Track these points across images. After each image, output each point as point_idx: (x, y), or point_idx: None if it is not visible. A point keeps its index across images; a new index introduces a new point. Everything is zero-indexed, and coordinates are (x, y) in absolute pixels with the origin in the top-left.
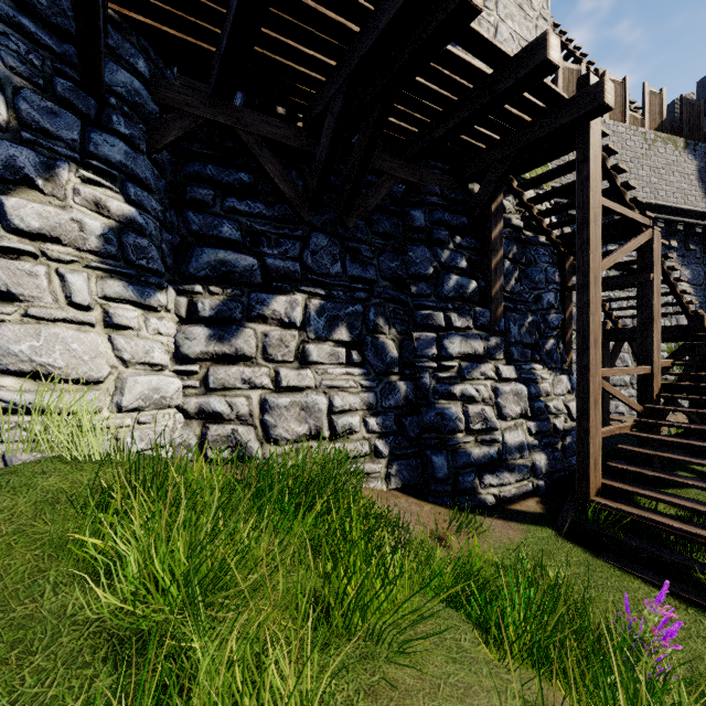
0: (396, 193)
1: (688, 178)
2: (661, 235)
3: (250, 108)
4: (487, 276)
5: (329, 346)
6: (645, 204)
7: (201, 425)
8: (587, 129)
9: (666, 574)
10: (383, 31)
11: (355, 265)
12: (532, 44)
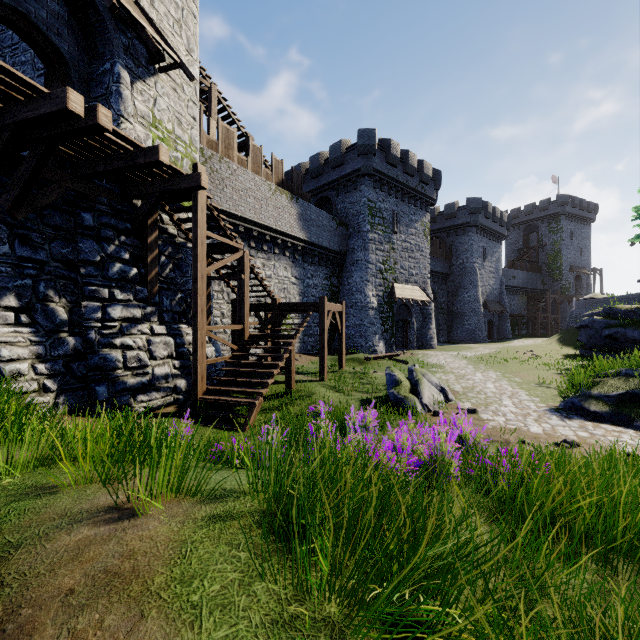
0: (69, 196)
1: (294, 217)
2: (281, 248)
3: None
4: (146, 266)
5: None
6: (271, 228)
7: None
8: (197, 194)
9: (225, 423)
10: (42, 115)
11: (25, 248)
12: (153, 148)
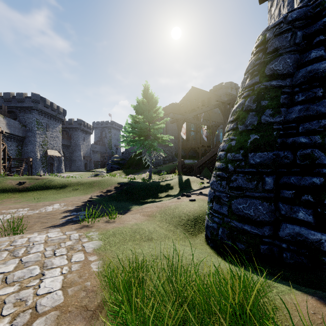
0: None
1: (5, 124)
2: None
3: None
4: None
5: None
6: None
7: None
8: (0, 134)
9: None
10: None
11: None
12: None
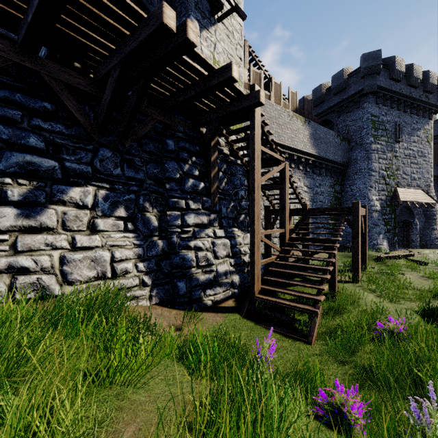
0: (158, 128)
1: (306, 137)
2: (296, 163)
3: (53, 58)
4: (209, 180)
5: (112, 220)
6: (289, 147)
7: (10, 277)
8: (254, 112)
9: (284, 326)
10: (143, 41)
11: (131, 170)
12: (225, 66)
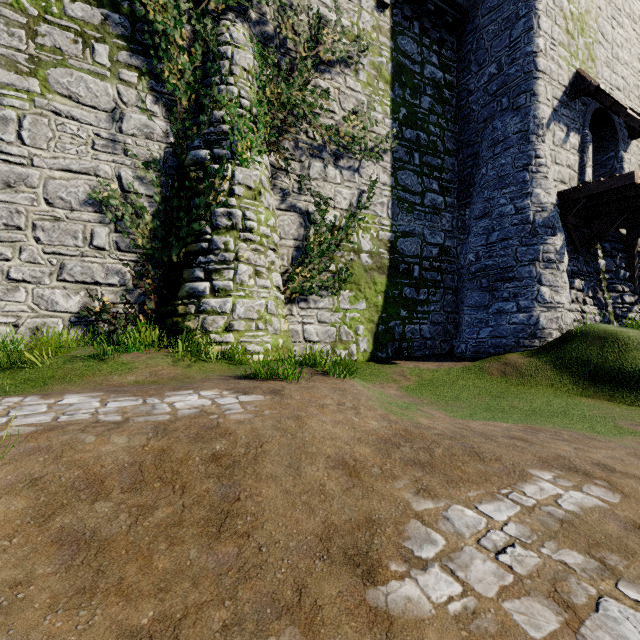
0: None
1: None
2: None
3: None
4: (631, 270)
5: (588, 298)
6: None
7: None
8: None
9: None
10: None
11: (588, 267)
12: None
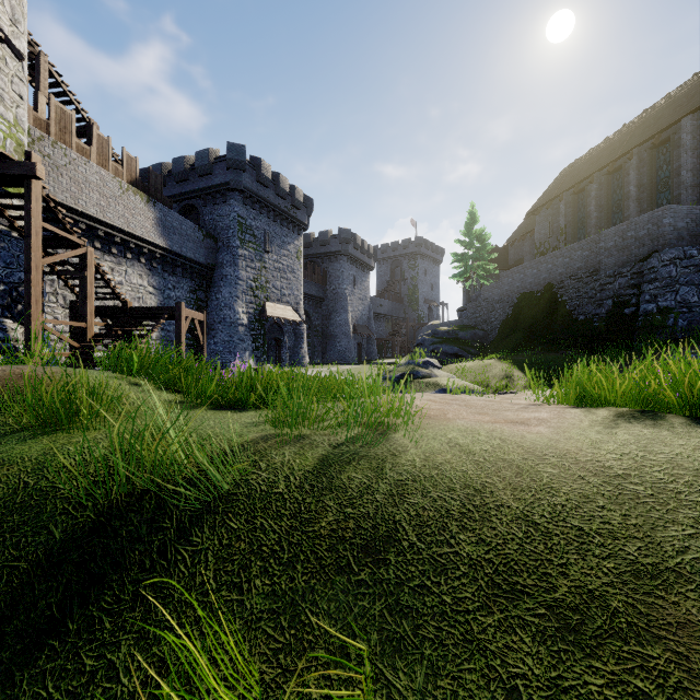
0: None
1: (151, 221)
2: (135, 253)
3: None
4: None
5: None
6: (121, 230)
7: None
8: (31, 183)
9: None
10: None
11: None
12: None
